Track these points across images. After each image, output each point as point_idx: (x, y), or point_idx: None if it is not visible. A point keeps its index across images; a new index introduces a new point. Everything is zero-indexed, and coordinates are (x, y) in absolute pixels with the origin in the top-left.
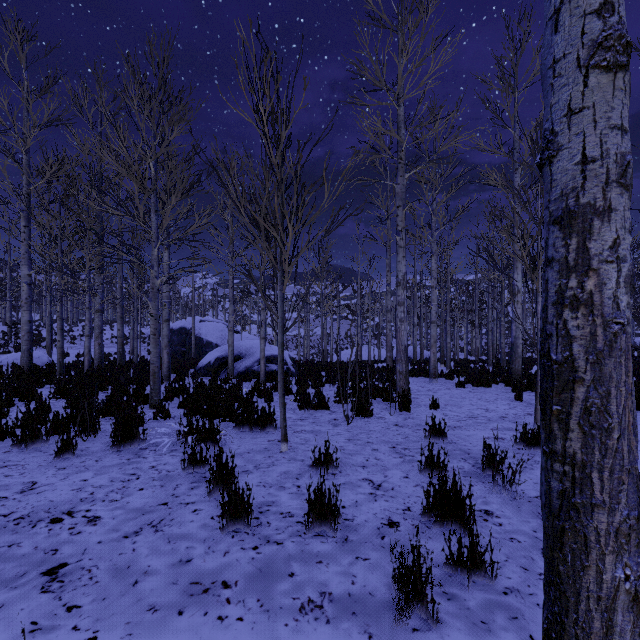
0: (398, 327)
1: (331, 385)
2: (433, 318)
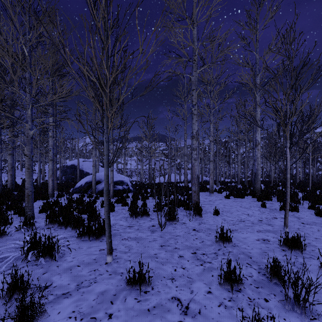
0: (193, 163)
1: (153, 198)
2: (211, 159)
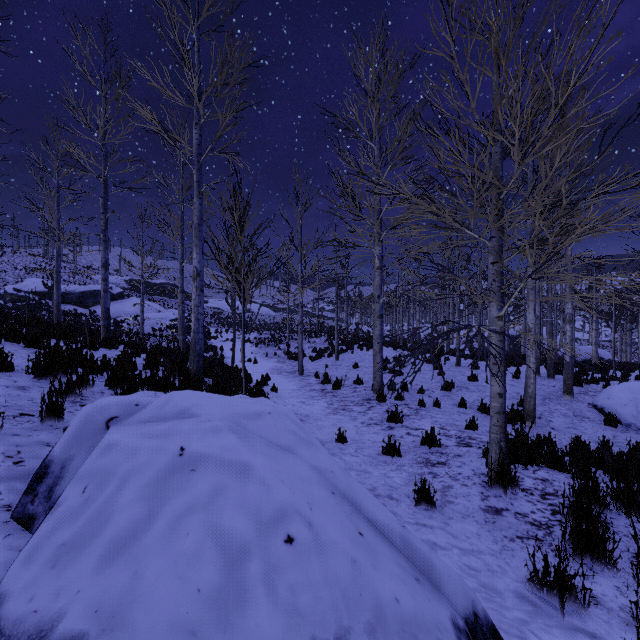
0: None
1: None
2: None
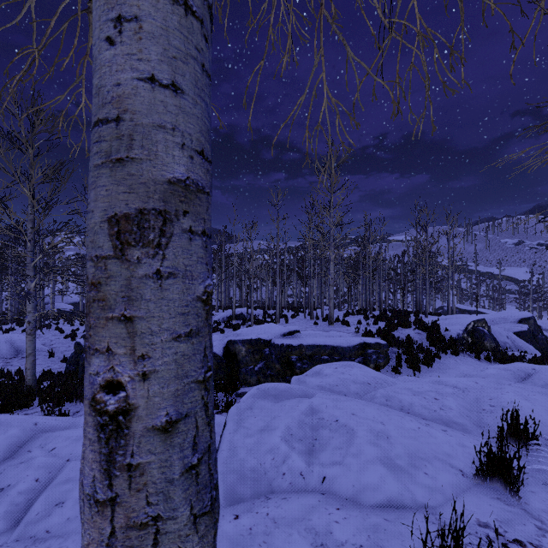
0: None
1: None
2: None
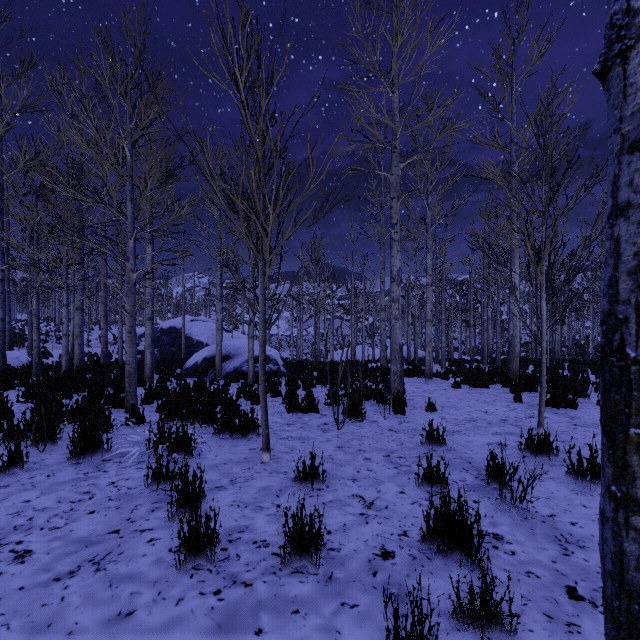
0: (392, 325)
1: (323, 386)
2: (428, 316)
